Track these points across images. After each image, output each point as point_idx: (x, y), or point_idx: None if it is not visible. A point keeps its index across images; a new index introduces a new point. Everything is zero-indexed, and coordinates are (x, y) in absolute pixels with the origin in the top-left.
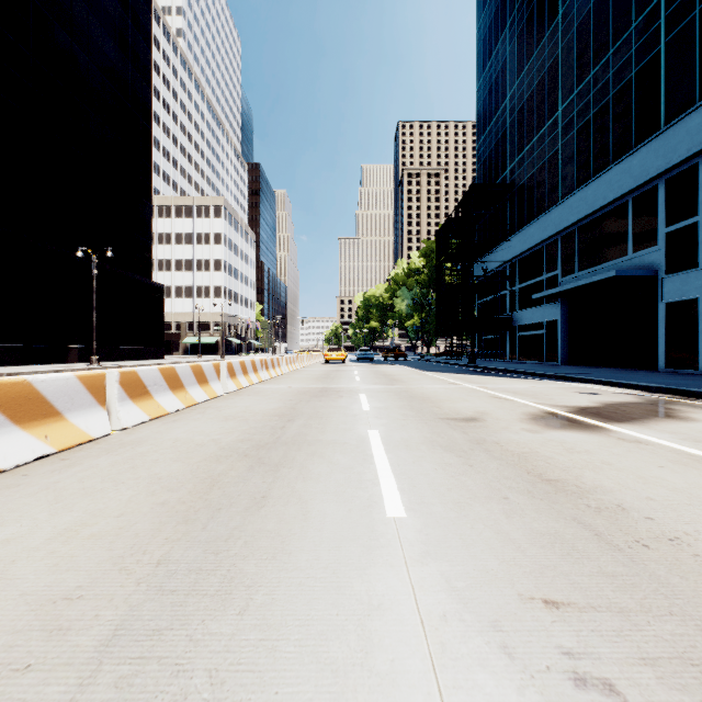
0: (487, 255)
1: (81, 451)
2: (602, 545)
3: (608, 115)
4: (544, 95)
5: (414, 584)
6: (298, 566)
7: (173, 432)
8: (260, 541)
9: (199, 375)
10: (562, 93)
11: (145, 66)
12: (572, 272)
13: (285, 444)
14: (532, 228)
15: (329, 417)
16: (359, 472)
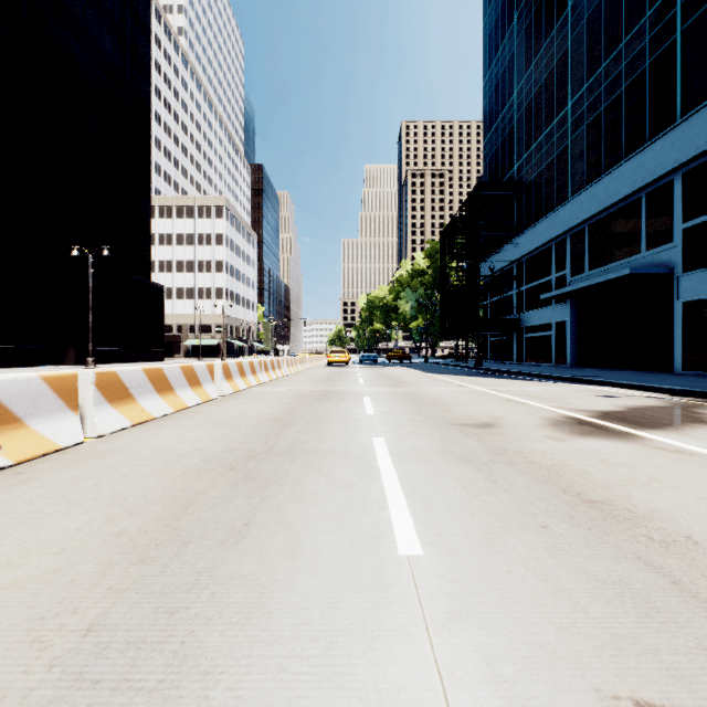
0: (494, 254)
1: (43, 463)
2: (688, 600)
3: (620, 108)
4: (553, 90)
5: (441, 668)
6: (280, 636)
7: (155, 440)
8: (232, 592)
9: (190, 377)
10: (571, 87)
11: (144, 62)
12: (582, 271)
13: (279, 455)
14: (540, 227)
15: (330, 422)
16: (362, 490)
